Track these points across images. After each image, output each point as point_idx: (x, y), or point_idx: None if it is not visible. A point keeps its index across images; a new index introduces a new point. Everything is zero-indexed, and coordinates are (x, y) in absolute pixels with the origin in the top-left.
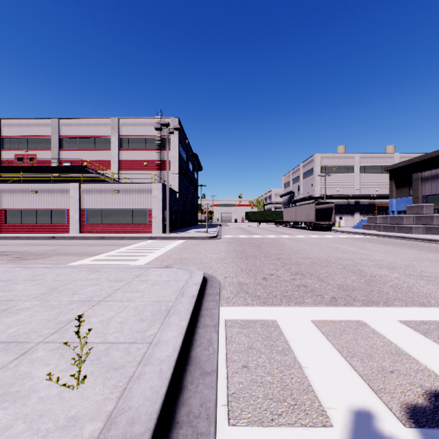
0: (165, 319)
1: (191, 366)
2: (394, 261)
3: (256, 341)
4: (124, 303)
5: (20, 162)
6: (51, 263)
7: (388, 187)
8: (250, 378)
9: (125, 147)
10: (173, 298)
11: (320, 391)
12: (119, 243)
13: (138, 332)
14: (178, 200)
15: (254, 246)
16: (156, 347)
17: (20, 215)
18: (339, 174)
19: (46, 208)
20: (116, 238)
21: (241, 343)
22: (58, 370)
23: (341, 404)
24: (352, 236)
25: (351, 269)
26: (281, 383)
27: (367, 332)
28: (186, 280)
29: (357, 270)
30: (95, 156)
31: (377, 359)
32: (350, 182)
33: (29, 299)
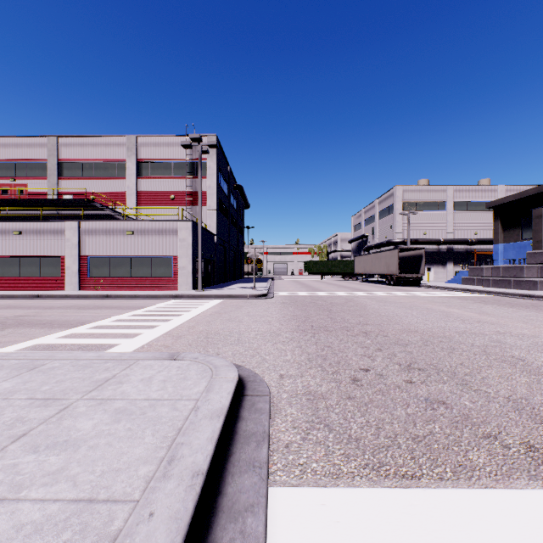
0: None
1: None
2: None
3: None
4: None
5: (2, 194)
6: None
7: (490, 229)
8: None
9: (146, 175)
10: (139, 484)
11: None
12: (125, 305)
13: None
14: (215, 245)
15: (321, 310)
16: None
17: None
18: (427, 212)
19: (34, 256)
20: (126, 297)
21: None
22: None
23: None
24: (453, 293)
25: (501, 357)
26: None
27: None
28: (197, 400)
29: (514, 359)
30: (105, 186)
31: None
32: (440, 223)
33: None
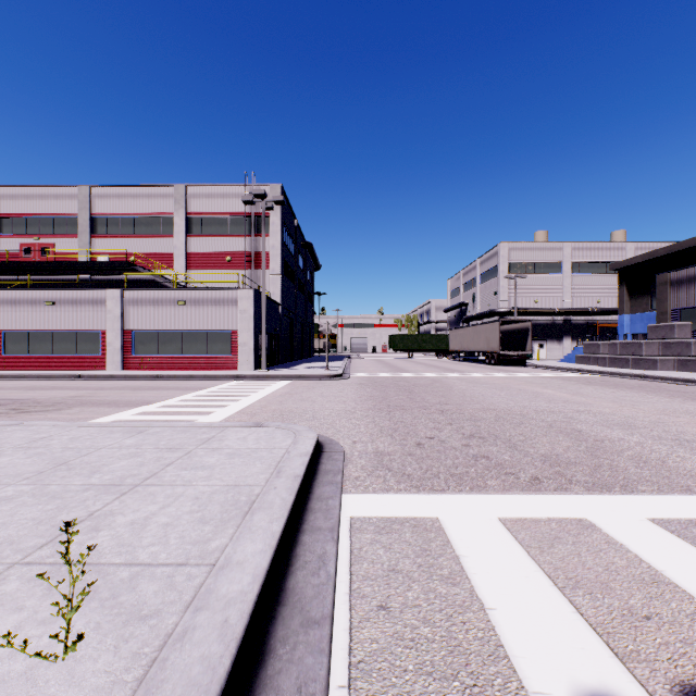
0: (244, 520)
1: (285, 608)
2: (631, 415)
3: (403, 558)
4: (177, 489)
5: (27, 256)
6: (69, 419)
7: (617, 296)
8: (392, 630)
9: (197, 232)
10: (263, 480)
11: (520, 657)
12: (183, 386)
13: (195, 543)
14: (280, 317)
15: (402, 391)
16: (221, 574)
17: (27, 340)
18: (539, 276)
19: (69, 330)
20: (180, 377)
21: (378, 562)
22: (36, 620)
23: (561, 684)
24: (560, 374)
25: (562, 429)
26: (448, 641)
27: (597, 540)
28: (288, 449)
29: (572, 430)
30: (147, 246)
31: (619, 593)
32: (555, 289)
33: (15, 481)
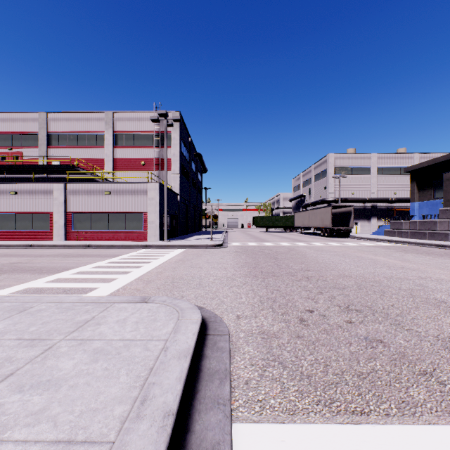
0: None
1: None
2: None
3: None
4: None
5: (1, 161)
6: None
7: (407, 190)
8: None
9: (121, 145)
10: (115, 424)
11: None
12: (104, 254)
13: None
14: (179, 203)
15: (268, 258)
16: None
17: None
18: (355, 176)
19: (27, 212)
20: (104, 246)
21: None
22: None
23: None
24: (377, 243)
25: (426, 299)
26: None
27: None
28: (166, 340)
29: (437, 301)
30: (86, 154)
31: None
32: (366, 185)
33: None
